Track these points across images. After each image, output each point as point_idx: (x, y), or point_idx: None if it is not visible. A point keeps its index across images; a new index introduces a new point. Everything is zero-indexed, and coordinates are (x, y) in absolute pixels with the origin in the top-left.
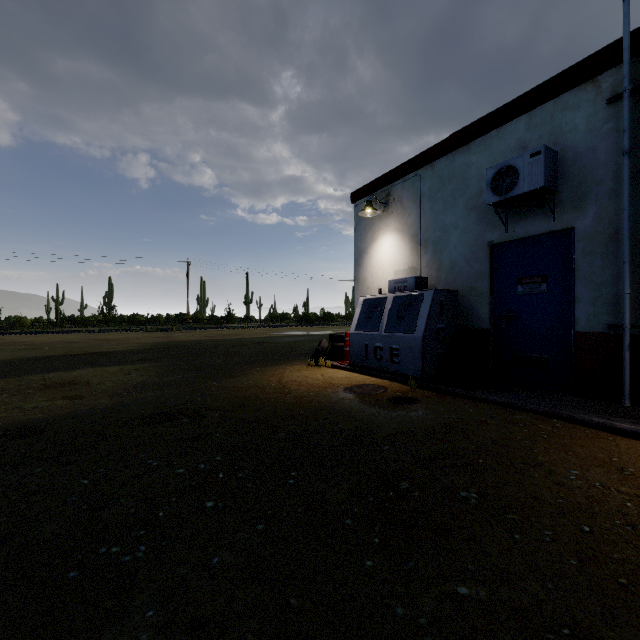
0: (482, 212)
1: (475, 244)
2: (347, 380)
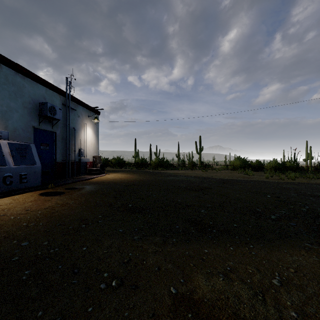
0: (30, 112)
1: (27, 124)
2: (25, 198)
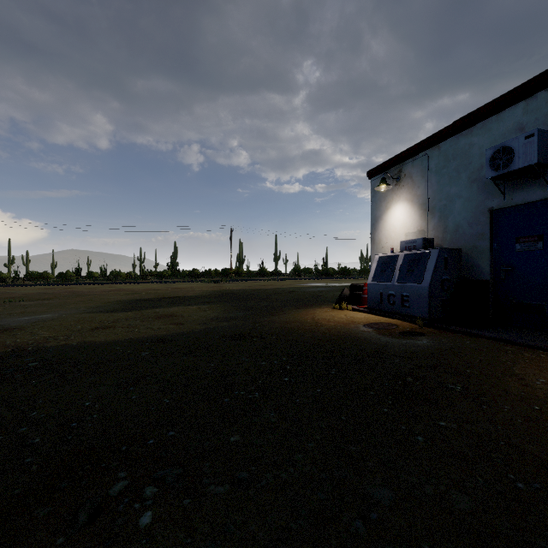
0: (483, 184)
1: (477, 210)
2: (365, 319)
